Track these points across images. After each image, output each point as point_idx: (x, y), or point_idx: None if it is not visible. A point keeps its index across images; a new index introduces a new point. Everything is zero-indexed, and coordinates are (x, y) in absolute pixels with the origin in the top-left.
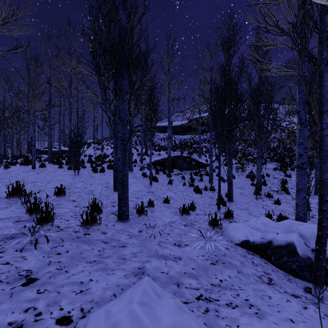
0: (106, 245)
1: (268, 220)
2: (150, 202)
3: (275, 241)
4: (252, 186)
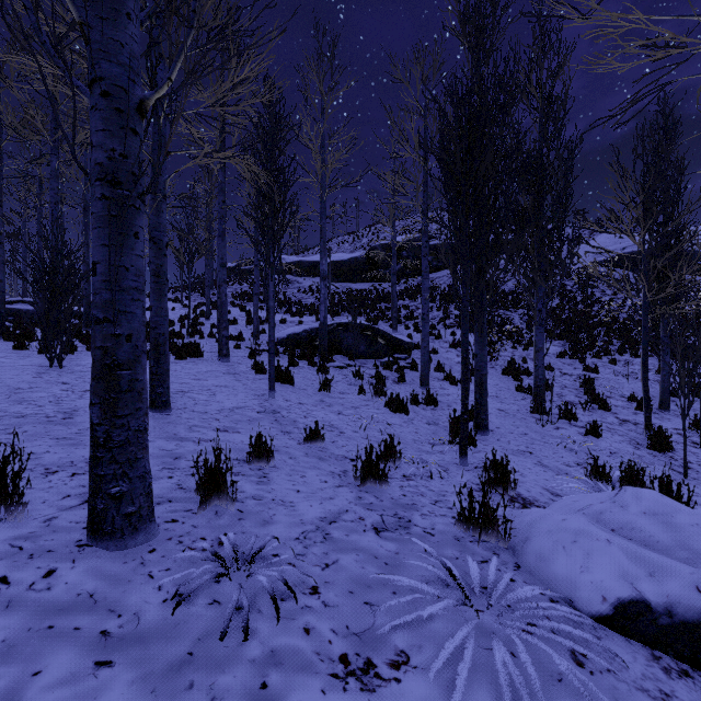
0: None
1: (661, 499)
2: (260, 445)
3: None
4: (520, 394)
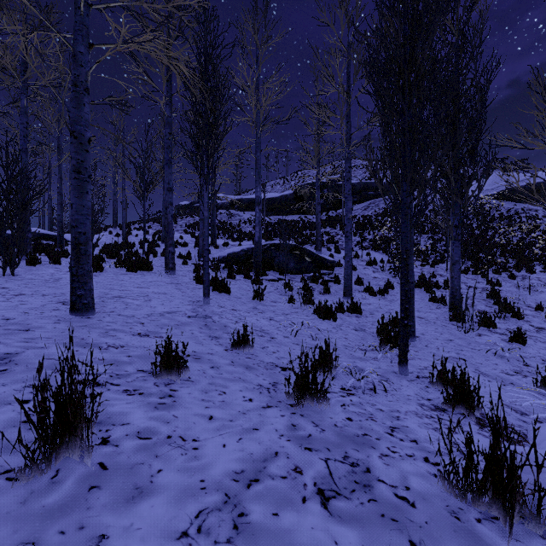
0: None
1: None
2: (170, 354)
3: None
4: (433, 304)
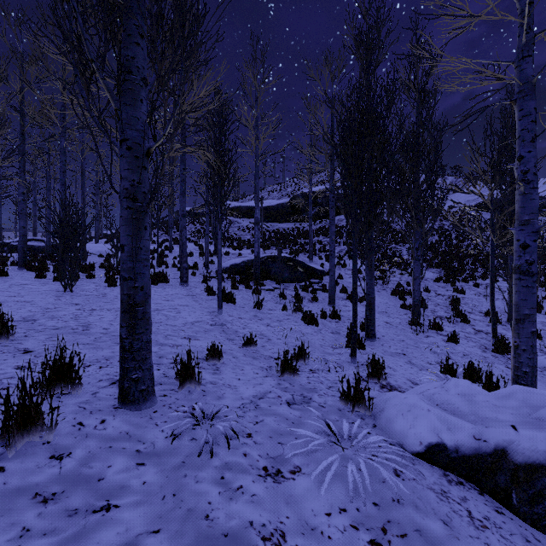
0: (43, 510)
1: (470, 385)
2: (214, 349)
3: (515, 449)
4: (403, 310)
